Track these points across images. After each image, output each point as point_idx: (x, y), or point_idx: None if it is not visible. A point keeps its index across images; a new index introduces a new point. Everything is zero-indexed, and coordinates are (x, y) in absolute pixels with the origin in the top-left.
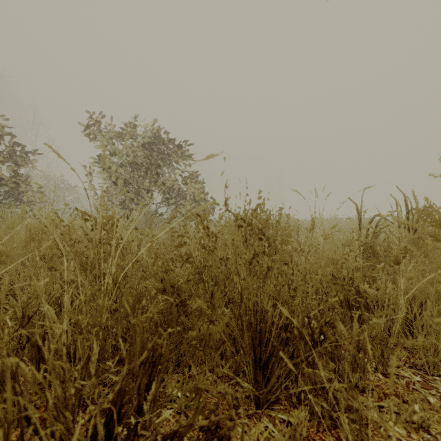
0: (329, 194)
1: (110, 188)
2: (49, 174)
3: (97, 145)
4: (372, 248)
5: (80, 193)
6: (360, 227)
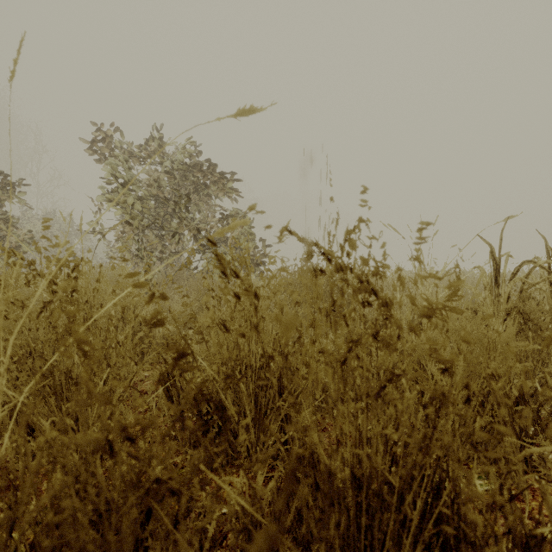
0: (435, 233)
1: (124, 230)
2: (53, 215)
3: (103, 169)
4: (526, 316)
5: (95, 241)
6: (496, 281)
